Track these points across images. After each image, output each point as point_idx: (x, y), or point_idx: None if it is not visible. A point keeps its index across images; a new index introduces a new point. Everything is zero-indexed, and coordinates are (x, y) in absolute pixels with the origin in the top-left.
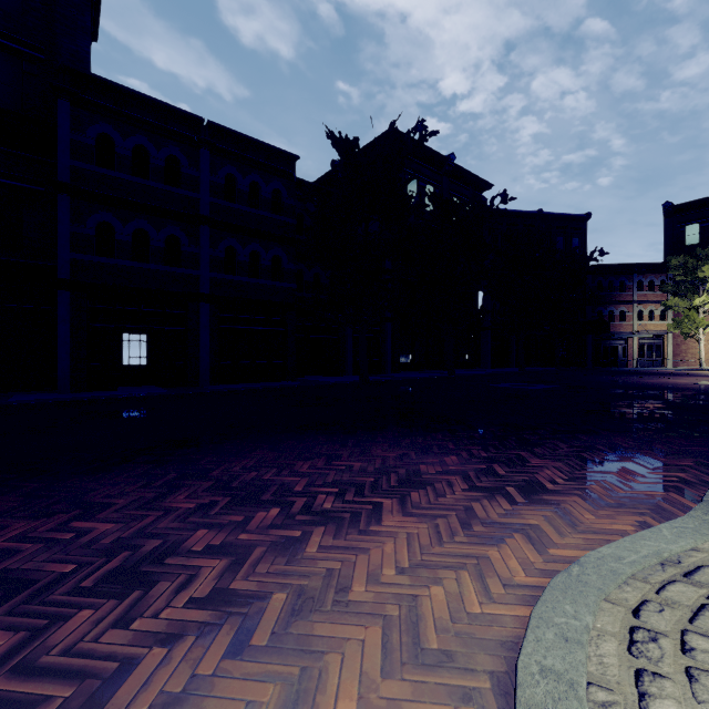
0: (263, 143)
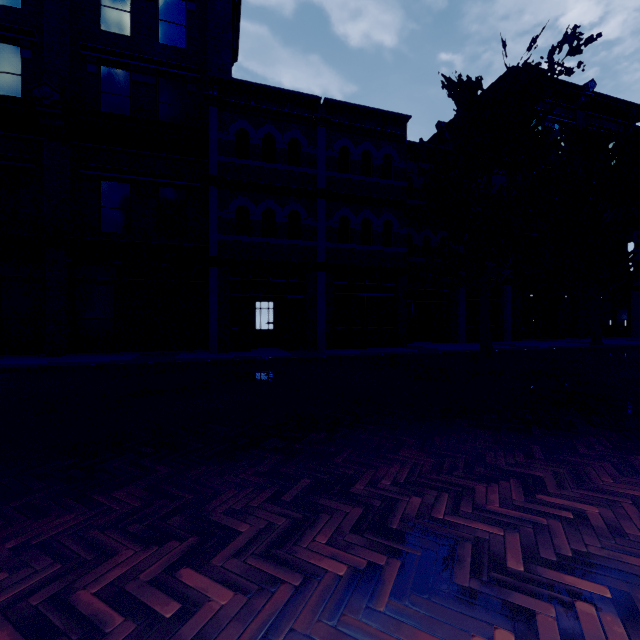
0: (374, 109)
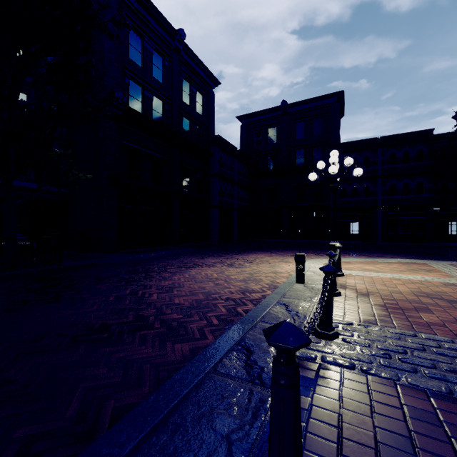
0: (409, 133)
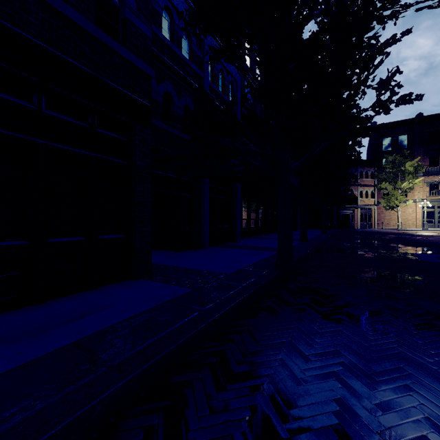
0: None
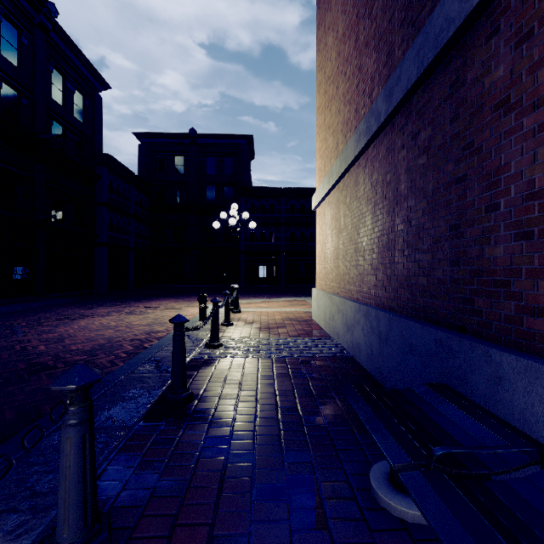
0: (304, 188)
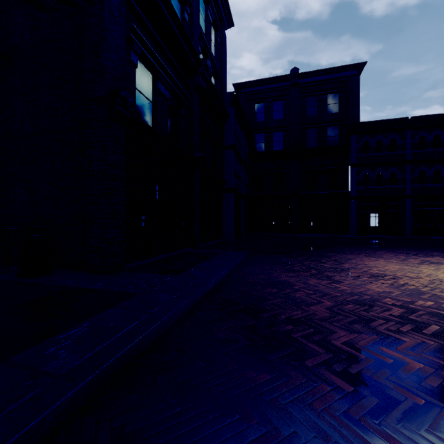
0: (442, 114)
